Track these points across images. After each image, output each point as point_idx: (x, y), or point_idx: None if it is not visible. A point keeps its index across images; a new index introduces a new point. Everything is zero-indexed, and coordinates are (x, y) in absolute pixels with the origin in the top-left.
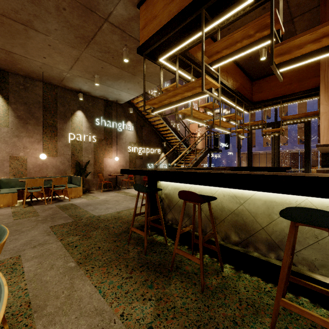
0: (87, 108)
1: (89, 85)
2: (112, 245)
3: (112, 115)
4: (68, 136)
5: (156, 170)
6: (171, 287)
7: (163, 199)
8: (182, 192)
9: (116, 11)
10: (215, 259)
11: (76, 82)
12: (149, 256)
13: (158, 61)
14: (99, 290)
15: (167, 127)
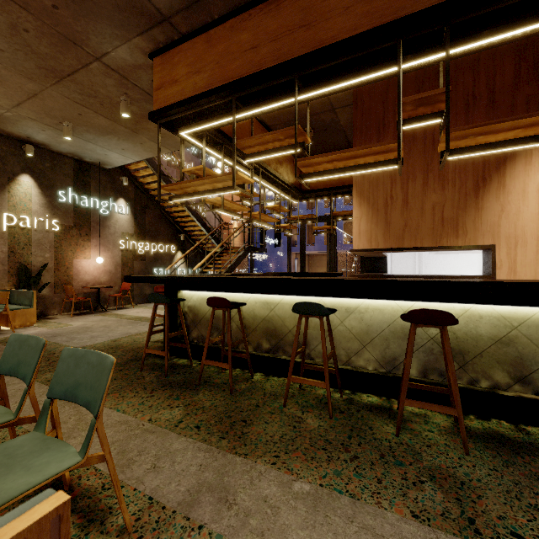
0: (42, 171)
1: (49, 134)
2: (119, 374)
3: (91, 187)
4: (2, 220)
5: (178, 276)
6: (199, 395)
7: (186, 314)
8: (211, 299)
9: (117, 53)
10: (247, 371)
11: (22, 126)
12: (172, 377)
13: (178, 133)
14: (117, 410)
15: (186, 212)
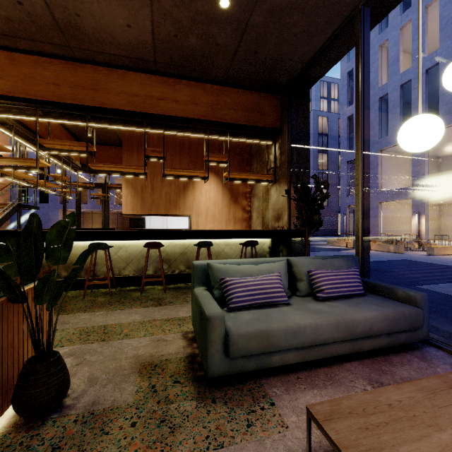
0: None
1: None
2: None
3: None
4: None
5: None
6: None
7: None
8: None
9: None
10: None
11: None
12: None
13: None
14: None
15: None
